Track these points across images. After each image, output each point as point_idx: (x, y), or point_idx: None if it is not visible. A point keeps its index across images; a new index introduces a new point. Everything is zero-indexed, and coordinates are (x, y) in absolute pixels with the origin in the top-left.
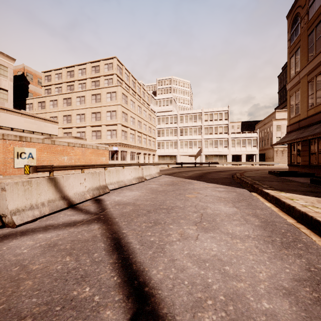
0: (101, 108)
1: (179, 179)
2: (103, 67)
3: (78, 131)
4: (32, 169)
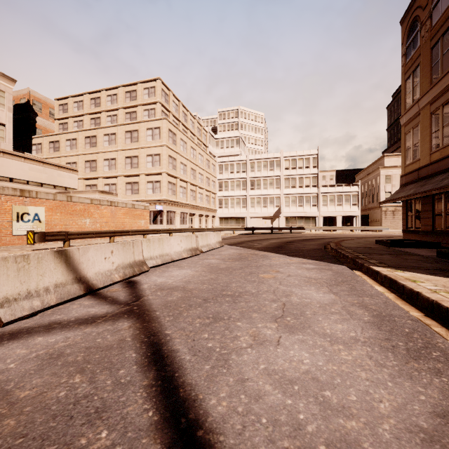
0: (138, 150)
1: (249, 252)
2: (141, 93)
3: (107, 182)
4: (38, 237)
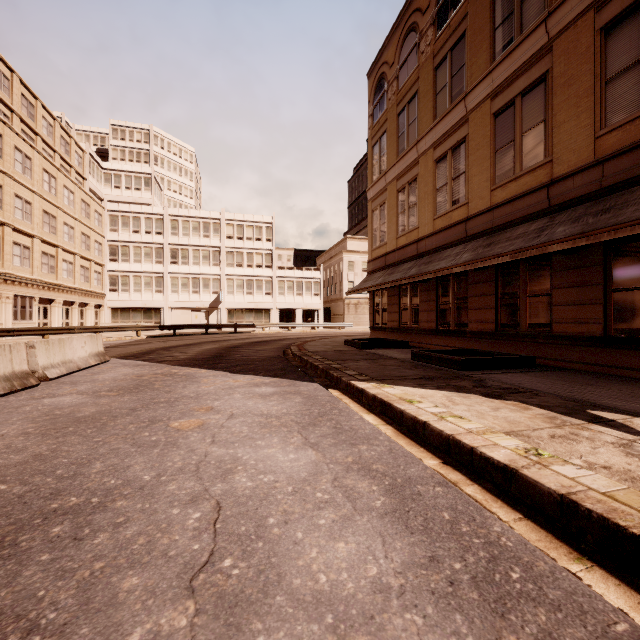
0: None
1: (160, 370)
2: None
3: None
4: None
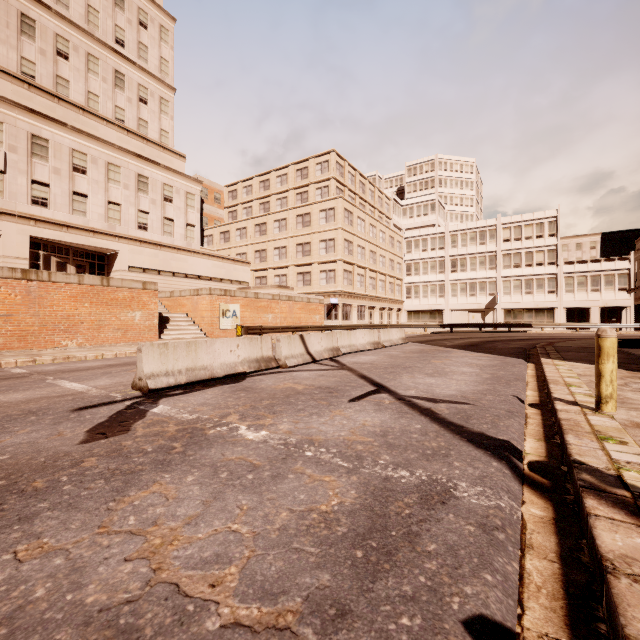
0: (310, 235)
1: (433, 348)
2: (313, 170)
3: (277, 274)
4: (244, 331)
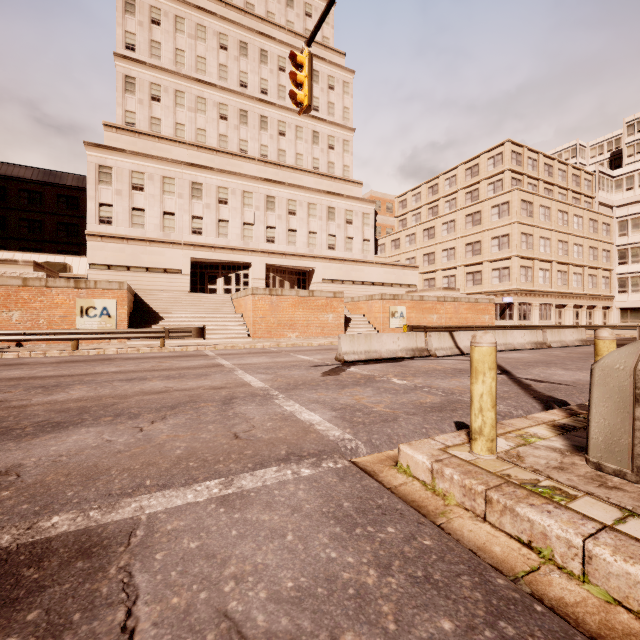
0: (481, 234)
1: None
2: (484, 166)
3: (445, 275)
4: (409, 329)
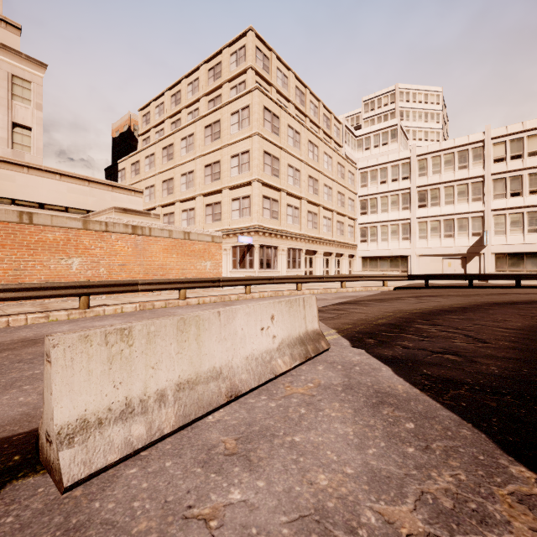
0: (220, 151)
1: (485, 536)
2: (227, 64)
3: (184, 208)
4: None
